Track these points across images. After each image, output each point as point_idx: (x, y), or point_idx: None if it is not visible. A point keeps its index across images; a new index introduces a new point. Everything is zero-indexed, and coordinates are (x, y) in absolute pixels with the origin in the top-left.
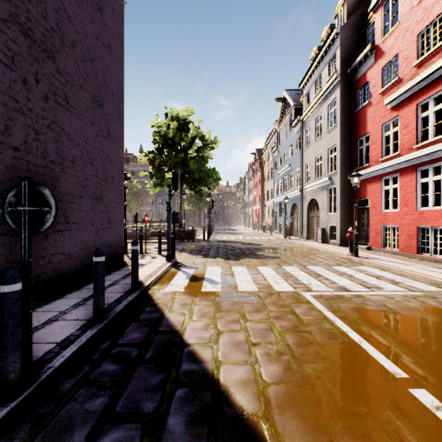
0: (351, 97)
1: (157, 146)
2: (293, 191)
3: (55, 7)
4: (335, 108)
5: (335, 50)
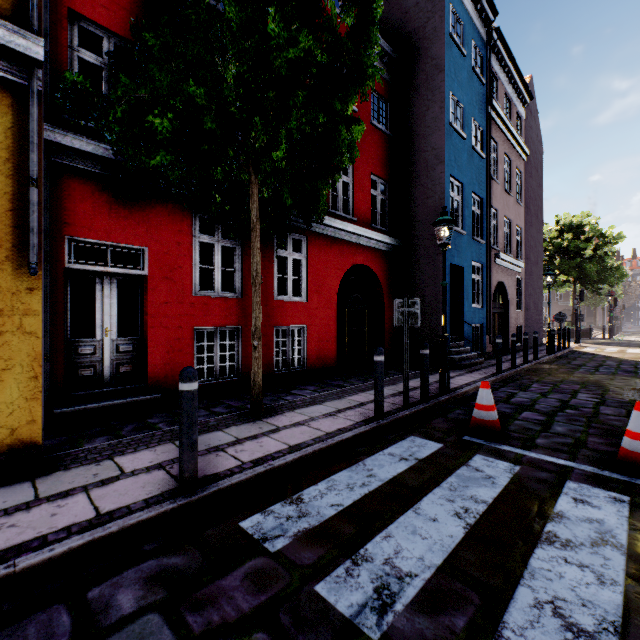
0: None
1: (548, 254)
2: None
3: (530, 239)
4: None
5: None
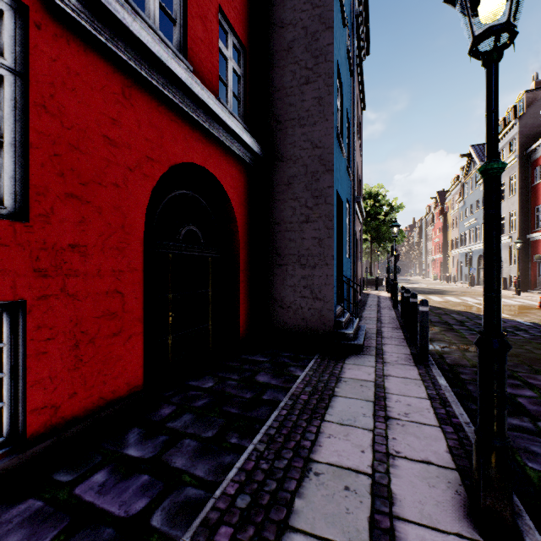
0: (529, 173)
1: None
2: (479, 244)
3: None
4: (514, 181)
5: (514, 135)
